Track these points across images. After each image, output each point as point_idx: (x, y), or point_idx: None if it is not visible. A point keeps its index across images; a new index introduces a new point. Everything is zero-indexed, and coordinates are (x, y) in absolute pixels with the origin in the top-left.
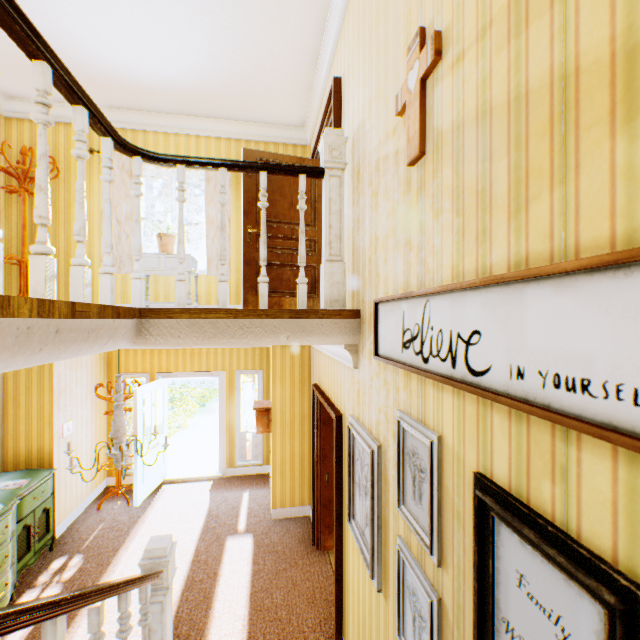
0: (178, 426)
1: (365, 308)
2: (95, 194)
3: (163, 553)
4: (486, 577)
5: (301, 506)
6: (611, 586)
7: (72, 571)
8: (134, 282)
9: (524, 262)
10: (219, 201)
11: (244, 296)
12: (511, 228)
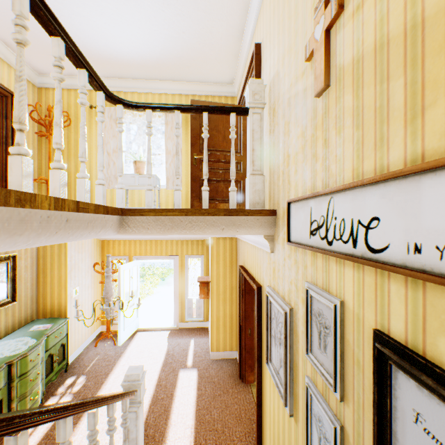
0: (147, 293)
1: (279, 208)
2: (93, 136)
3: (137, 378)
4: (384, 413)
5: (230, 351)
6: None
7: (79, 386)
8: (118, 191)
9: (420, 159)
10: (175, 134)
11: (191, 202)
12: (407, 132)
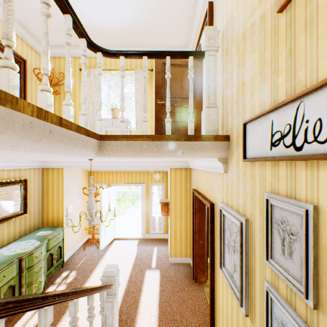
0: (121, 212)
1: (233, 133)
2: None
3: (112, 274)
4: None
5: (185, 257)
6: None
7: (71, 278)
8: (97, 122)
9: None
10: (143, 75)
11: None
12: None
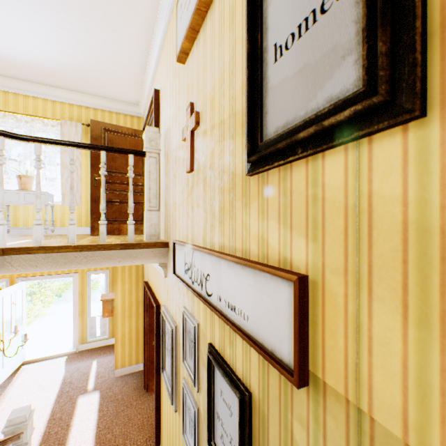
0: (37, 315)
1: (171, 242)
2: None
3: (23, 419)
4: (211, 394)
5: (137, 364)
6: (240, 390)
7: None
8: None
9: (223, 247)
10: (69, 169)
11: (92, 224)
12: (220, 229)
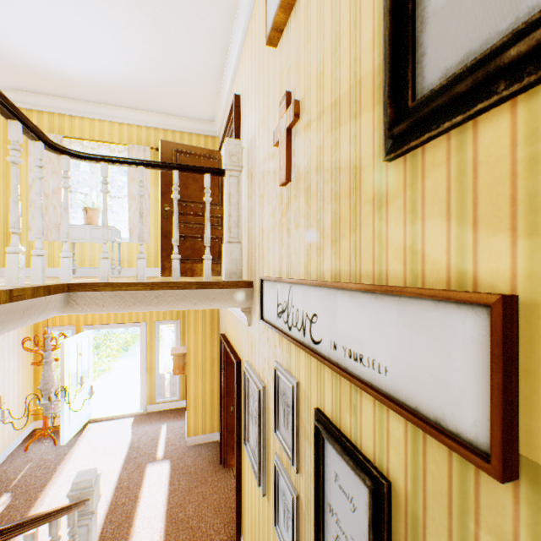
0: (103, 369)
1: (256, 280)
2: (23, 169)
3: (89, 484)
4: (320, 477)
5: (211, 433)
6: (371, 476)
7: (0, 509)
8: (63, 260)
9: (338, 275)
10: (138, 193)
11: (162, 263)
12: (333, 251)
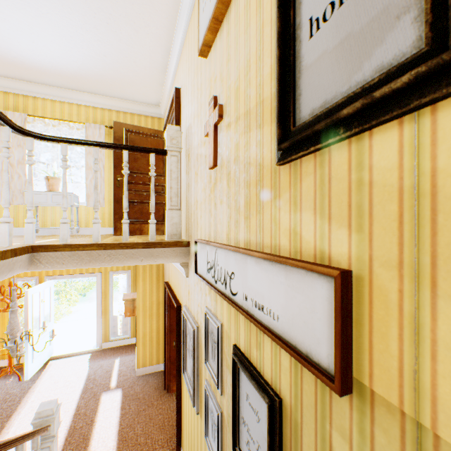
0: (63, 313)
1: (192, 241)
2: None
3: (51, 413)
4: (236, 397)
5: (157, 364)
6: (269, 395)
7: None
8: (27, 225)
9: (249, 243)
10: (93, 169)
11: (114, 224)
12: (245, 225)
